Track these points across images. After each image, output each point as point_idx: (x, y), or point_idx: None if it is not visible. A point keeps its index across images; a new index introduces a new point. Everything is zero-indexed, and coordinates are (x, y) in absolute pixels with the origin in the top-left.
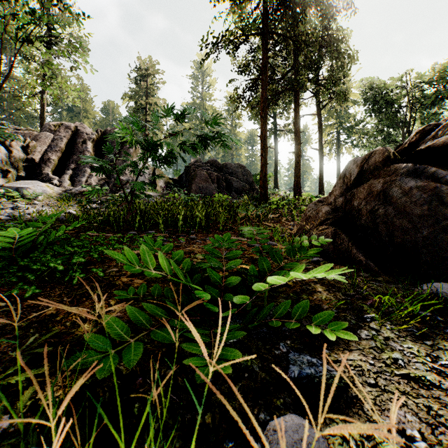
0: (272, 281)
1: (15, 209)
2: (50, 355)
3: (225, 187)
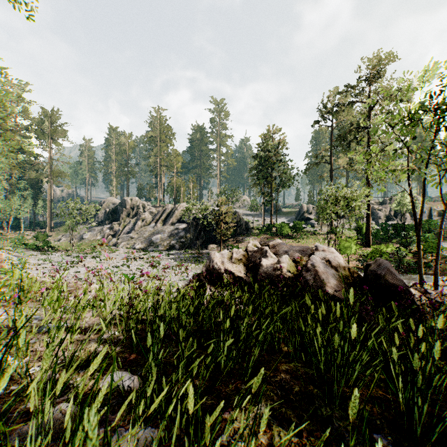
0: None
1: None
2: None
3: None
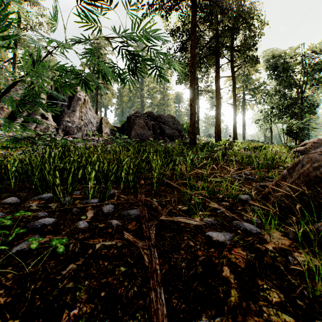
0: None
1: None
2: None
3: (159, 133)
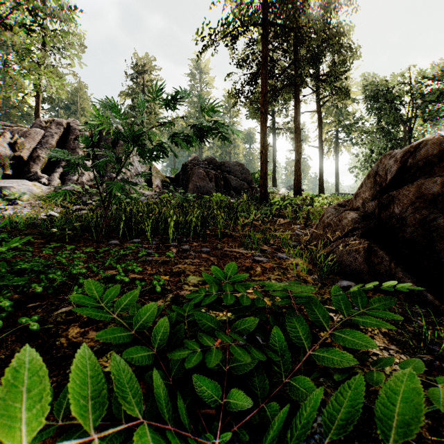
0: None
1: None
2: None
3: (223, 185)
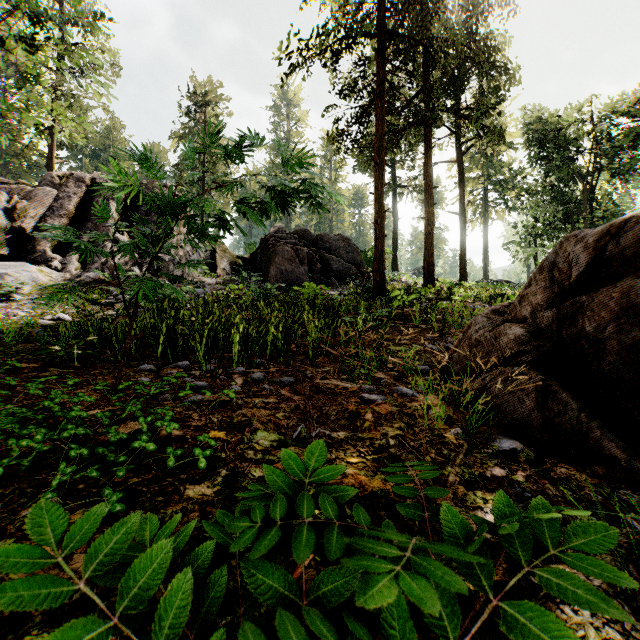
0: None
1: None
2: None
3: (321, 270)
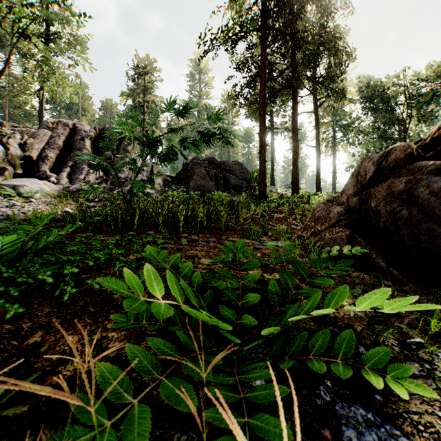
0: (316, 312)
1: (10, 208)
2: (26, 412)
3: (223, 184)
